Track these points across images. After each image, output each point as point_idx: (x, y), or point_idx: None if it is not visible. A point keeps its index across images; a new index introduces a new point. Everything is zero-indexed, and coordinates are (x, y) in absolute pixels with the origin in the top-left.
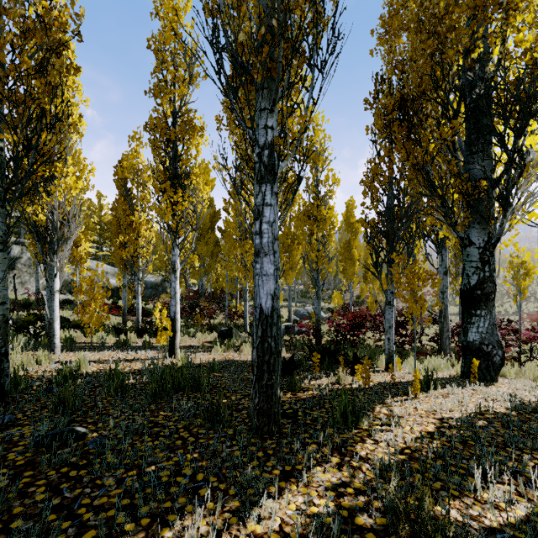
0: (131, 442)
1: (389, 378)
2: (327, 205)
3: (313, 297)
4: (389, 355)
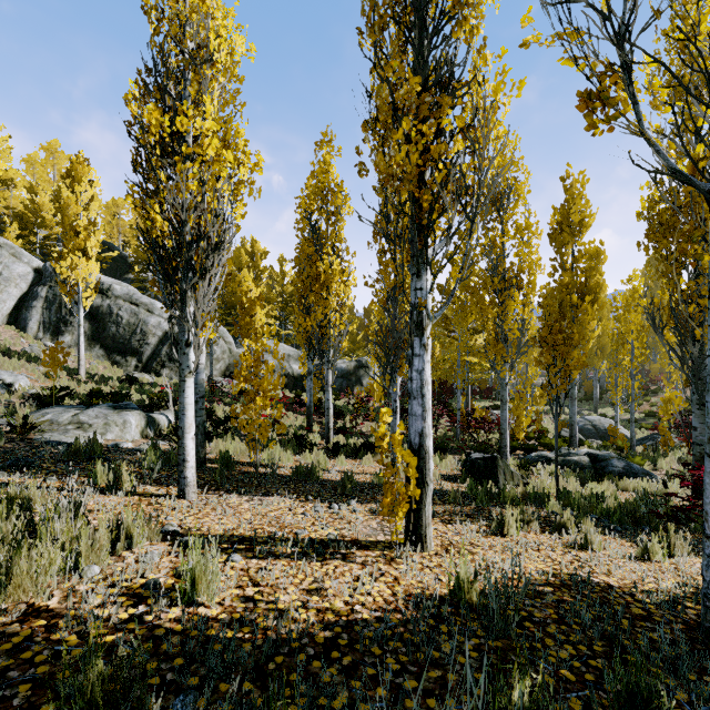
0: None
1: None
2: None
3: (595, 398)
4: None
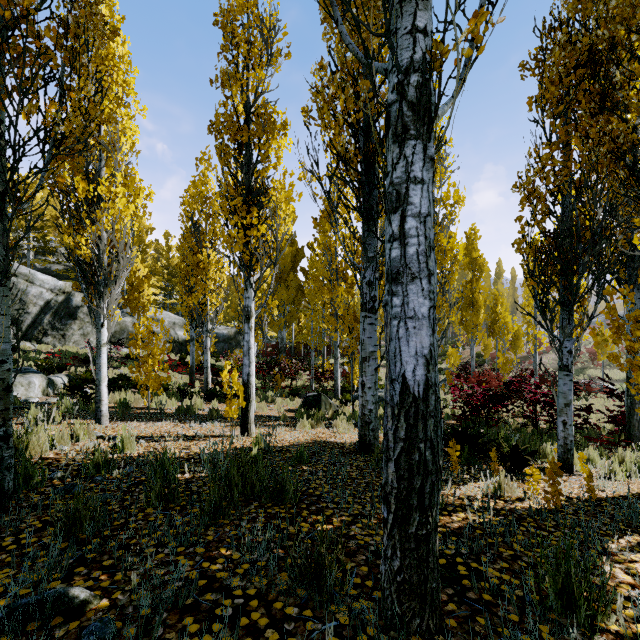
0: (161, 633)
1: (578, 489)
2: (447, 232)
3: None
4: (565, 447)
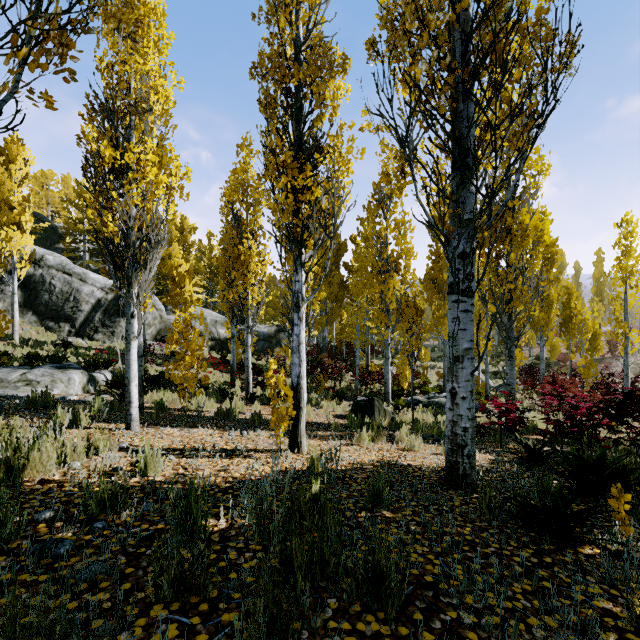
0: None
1: None
2: (529, 207)
3: None
4: None
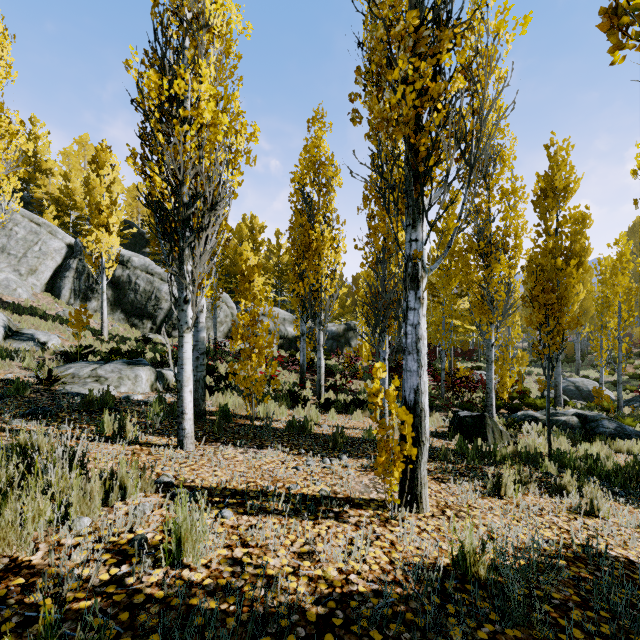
0: None
1: None
2: None
3: (577, 361)
4: None
